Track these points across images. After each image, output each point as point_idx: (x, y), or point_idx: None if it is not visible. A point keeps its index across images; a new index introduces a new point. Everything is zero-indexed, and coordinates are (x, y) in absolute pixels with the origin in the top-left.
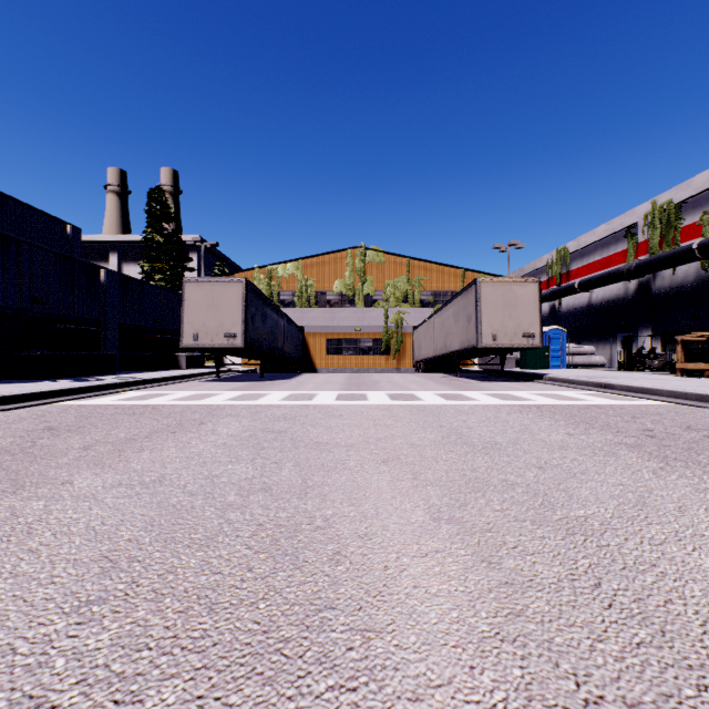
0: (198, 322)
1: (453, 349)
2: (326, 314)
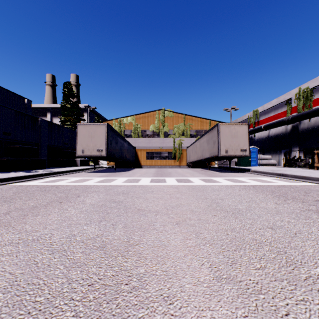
0: (84, 144)
1: (206, 157)
2: (146, 140)
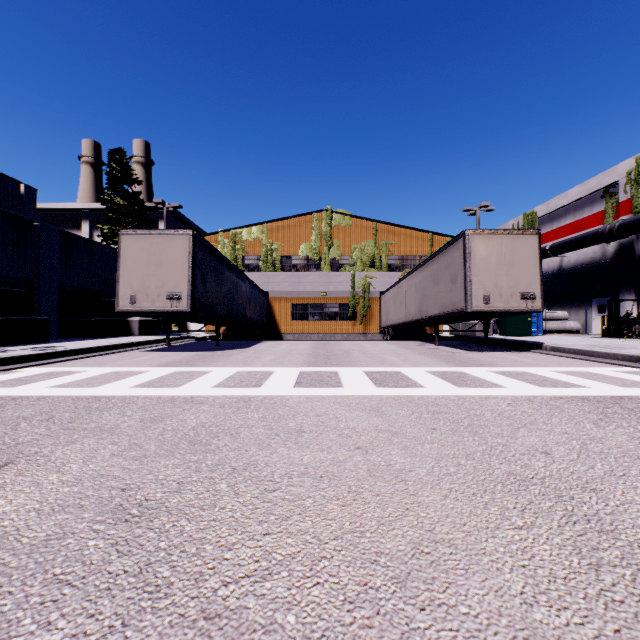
0: (137, 282)
1: (431, 314)
2: (291, 278)
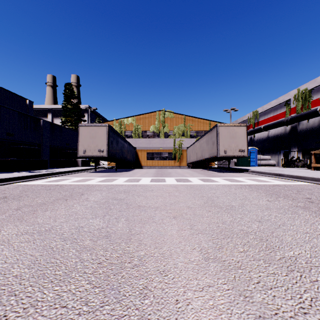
0: (86, 145)
1: (206, 157)
2: (146, 141)
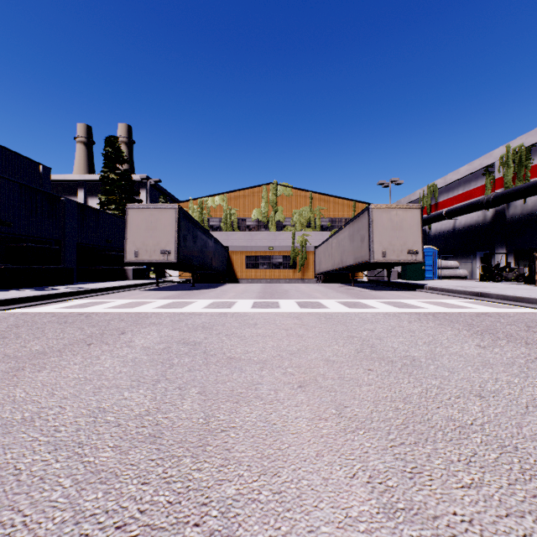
0: (139, 242)
1: (348, 264)
2: (246, 236)
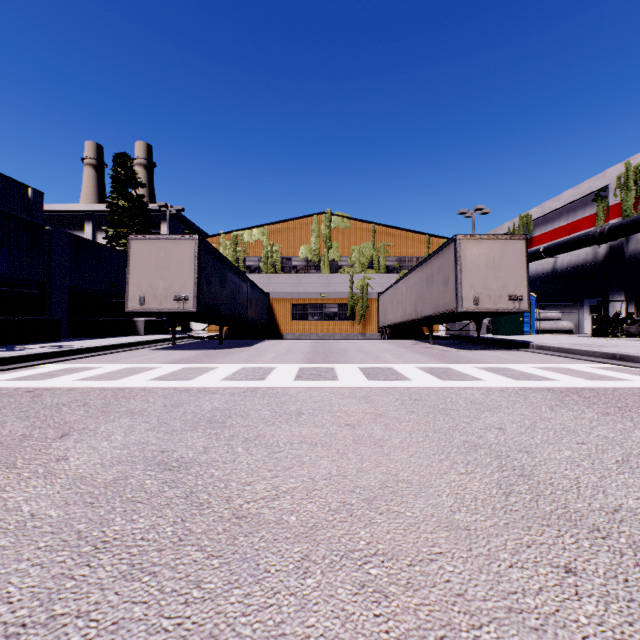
0: (145, 284)
1: (425, 314)
2: (291, 279)
